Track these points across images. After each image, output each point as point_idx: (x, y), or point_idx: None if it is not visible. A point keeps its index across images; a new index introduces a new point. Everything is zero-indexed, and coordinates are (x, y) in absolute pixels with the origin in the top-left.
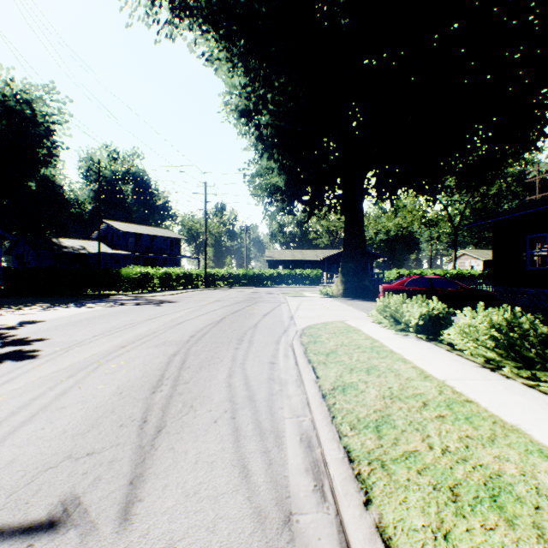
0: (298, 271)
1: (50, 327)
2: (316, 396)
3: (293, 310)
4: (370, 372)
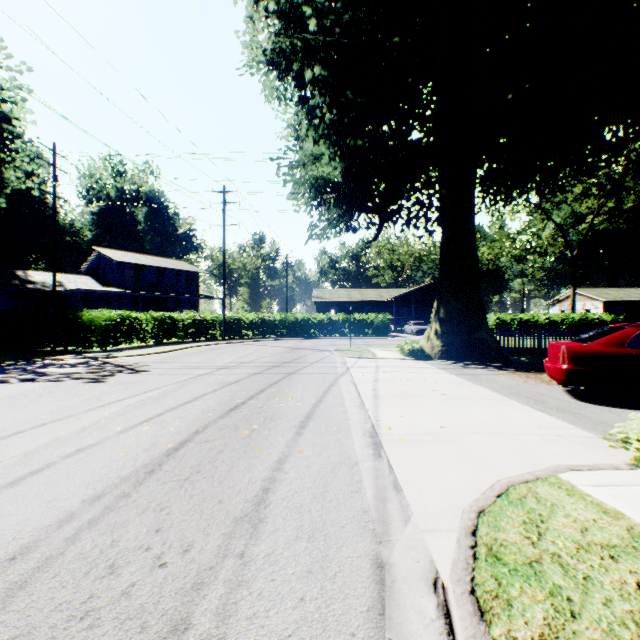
0: (357, 315)
1: None
2: None
3: (367, 400)
4: None
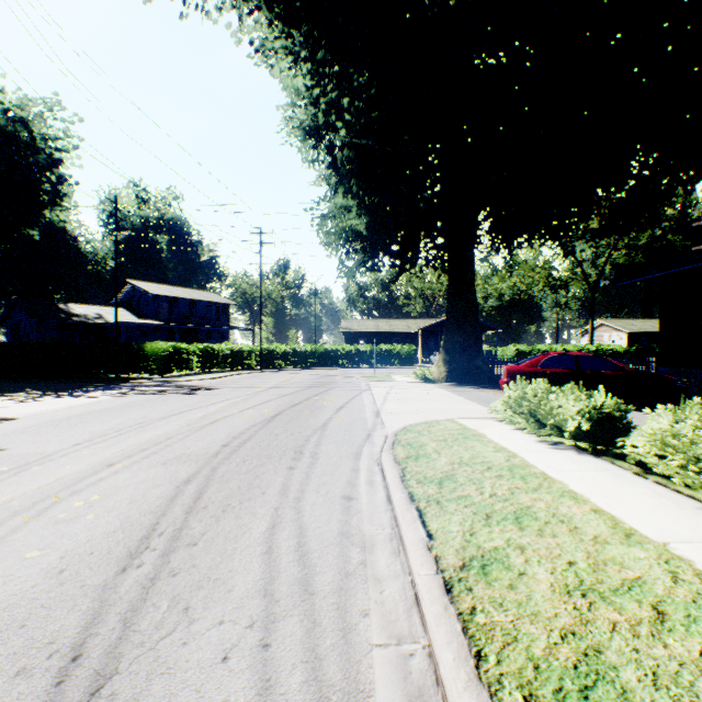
0: (384, 346)
1: (16, 429)
2: (433, 589)
3: (379, 401)
4: (522, 522)
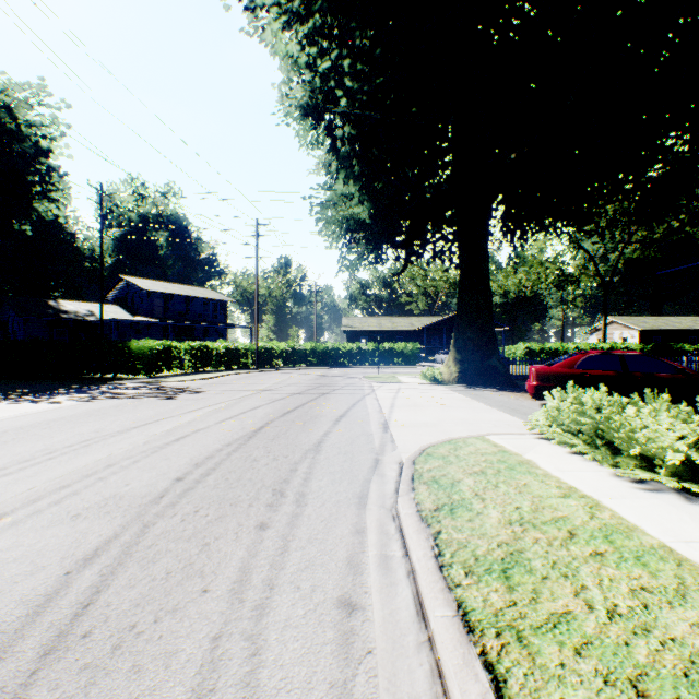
0: (387, 344)
1: None
2: None
3: (385, 408)
4: None
